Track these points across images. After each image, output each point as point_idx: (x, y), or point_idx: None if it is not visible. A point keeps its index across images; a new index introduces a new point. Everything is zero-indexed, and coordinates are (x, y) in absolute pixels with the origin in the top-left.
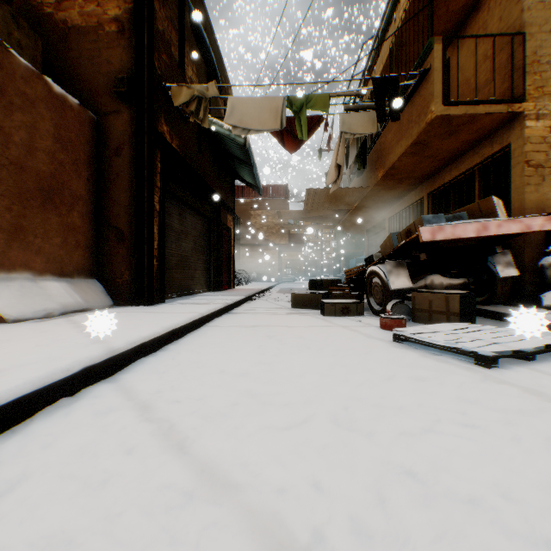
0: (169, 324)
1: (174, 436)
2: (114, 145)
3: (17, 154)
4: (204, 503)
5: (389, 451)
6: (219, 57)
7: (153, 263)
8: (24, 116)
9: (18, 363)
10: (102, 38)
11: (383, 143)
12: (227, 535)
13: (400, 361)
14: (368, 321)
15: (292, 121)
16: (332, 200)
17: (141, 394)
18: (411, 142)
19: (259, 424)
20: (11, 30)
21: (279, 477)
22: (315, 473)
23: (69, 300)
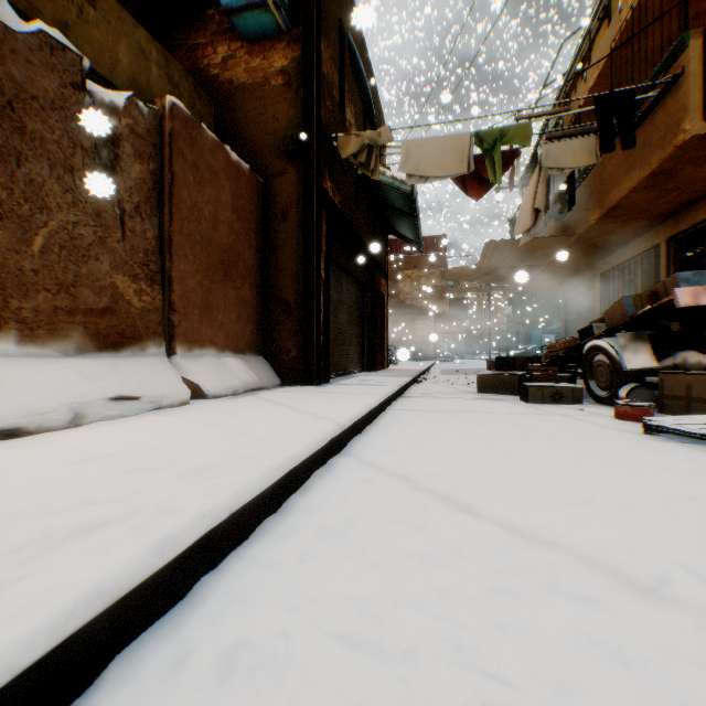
0: (366, 404)
1: (456, 502)
2: (280, 208)
3: (205, 229)
4: (532, 549)
5: (702, 532)
6: (374, 88)
7: (320, 337)
8: (210, 189)
9: (275, 432)
10: (267, 93)
11: (598, 175)
12: (574, 570)
13: (666, 454)
14: (592, 410)
15: (477, 161)
16: (518, 253)
17: (388, 468)
18: (648, 173)
19: (536, 500)
20: (193, 102)
21: (591, 539)
22: (628, 541)
23: (247, 377)
